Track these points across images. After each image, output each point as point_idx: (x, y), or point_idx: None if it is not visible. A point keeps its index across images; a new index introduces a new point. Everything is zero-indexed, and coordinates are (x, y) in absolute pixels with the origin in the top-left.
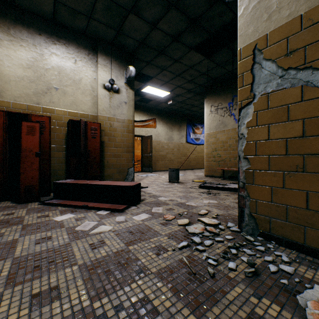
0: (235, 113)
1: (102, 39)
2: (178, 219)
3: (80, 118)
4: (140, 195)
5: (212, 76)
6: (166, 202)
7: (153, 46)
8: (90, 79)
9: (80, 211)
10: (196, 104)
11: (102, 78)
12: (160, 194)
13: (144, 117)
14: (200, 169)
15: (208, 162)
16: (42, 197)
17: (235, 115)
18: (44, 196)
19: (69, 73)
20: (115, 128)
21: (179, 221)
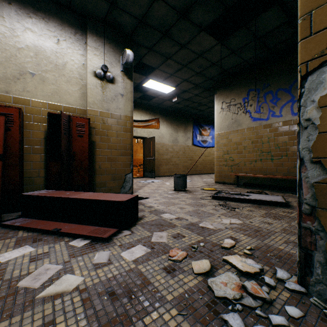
0: (251, 110)
1: (93, 15)
2: (192, 258)
3: (65, 112)
4: (136, 212)
5: (224, 67)
6: (172, 222)
7: (156, 26)
8: (77, 64)
9: (46, 240)
10: (203, 102)
11: (93, 63)
12: (163, 209)
13: (146, 116)
14: (207, 174)
15: (219, 167)
16: (9, 213)
17: (251, 112)
18: (12, 211)
19: (50, 55)
20: (109, 126)
21: (194, 264)
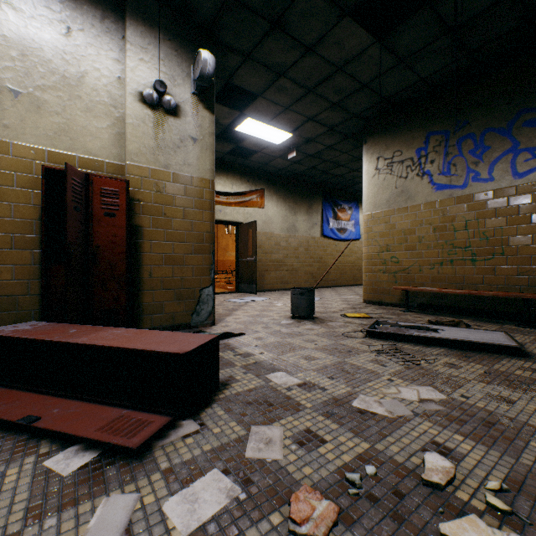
0: (433, 170)
1: None
2: (353, 525)
3: (82, 169)
4: (215, 372)
5: (383, 92)
6: (292, 396)
7: (257, 6)
8: (107, 78)
9: None
10: (342, 160)
11: (138, 76)
12: (273, 359)
13: (242, 186)
14: (347, 287)
15: (371, 274)
16: None
17: (433, 175)
18: None
19: (51, 58)
20: (169, 197)
21: None
